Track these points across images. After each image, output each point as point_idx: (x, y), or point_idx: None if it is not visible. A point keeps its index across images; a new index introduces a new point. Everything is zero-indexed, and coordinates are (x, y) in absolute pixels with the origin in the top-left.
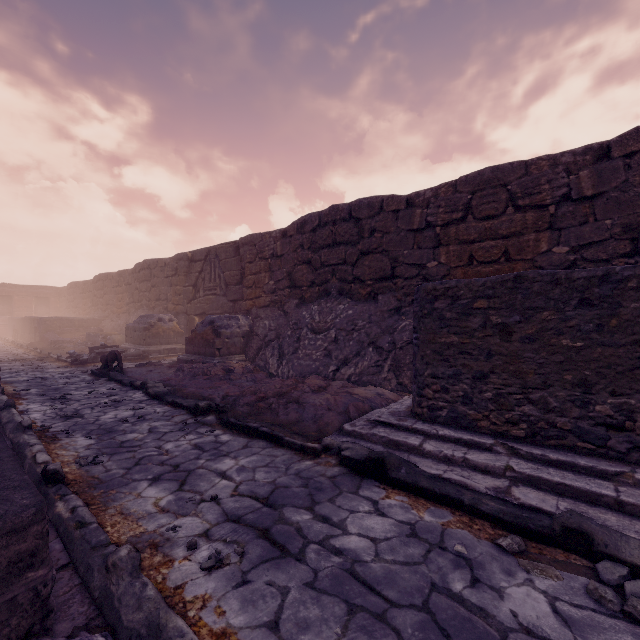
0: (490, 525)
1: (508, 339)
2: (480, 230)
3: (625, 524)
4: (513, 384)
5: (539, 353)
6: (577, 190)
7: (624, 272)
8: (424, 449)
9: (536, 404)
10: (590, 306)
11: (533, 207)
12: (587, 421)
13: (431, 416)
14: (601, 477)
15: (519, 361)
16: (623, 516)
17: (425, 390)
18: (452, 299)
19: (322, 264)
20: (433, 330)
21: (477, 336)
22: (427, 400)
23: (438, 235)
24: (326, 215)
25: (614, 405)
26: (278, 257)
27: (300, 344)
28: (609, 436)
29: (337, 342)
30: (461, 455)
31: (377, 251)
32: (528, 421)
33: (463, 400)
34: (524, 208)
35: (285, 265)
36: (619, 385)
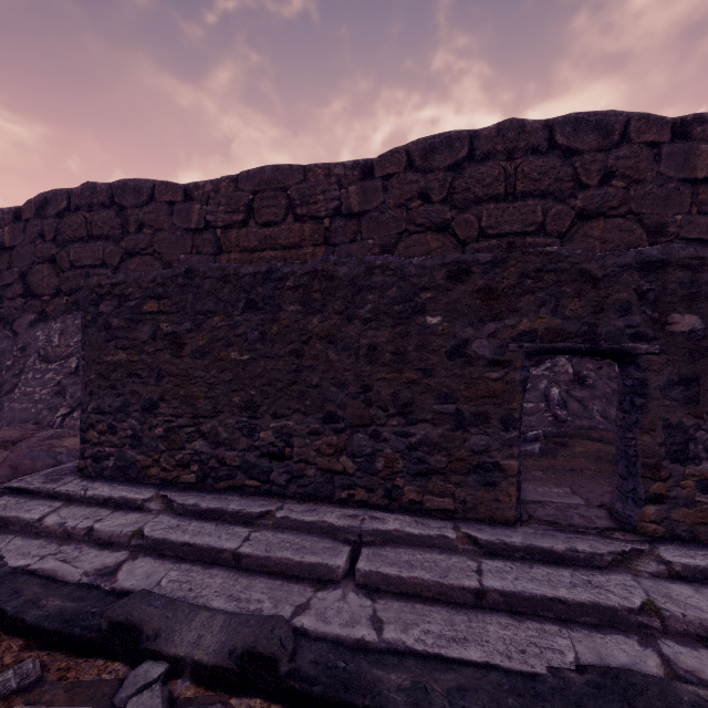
0: (22, 646)
1: (179, 354)
2: (260, 237)
3: (226, 587)
4: (184, 414)
5: (210, 371)
6: (347, 205)
7: (284, 268)
8: (41, 525)
9: (207, 437)
10: (256, 309)
11: (311, 218)
12: (254, 452)
13: (97, 469)
14: (246, 523)
15: (190, 382)
16: (234, 575)
17: (89, 432)
18: (119, 300)
19: (72, 264)
20: (98, 344)
21: (147, 351)
22: (92, 447)
23: (219, 239)
24: (78, 195)
25: (276, 430)
26: (7, 250)
27: (20, 379)
28: (272, 468)
29: (78, 374)
30: (88, 525)
31: (147, 252)
32: (200, 461)
33: (132, 441)
34: (303, 218)
35: (17, 262)
36: (280, 405)
